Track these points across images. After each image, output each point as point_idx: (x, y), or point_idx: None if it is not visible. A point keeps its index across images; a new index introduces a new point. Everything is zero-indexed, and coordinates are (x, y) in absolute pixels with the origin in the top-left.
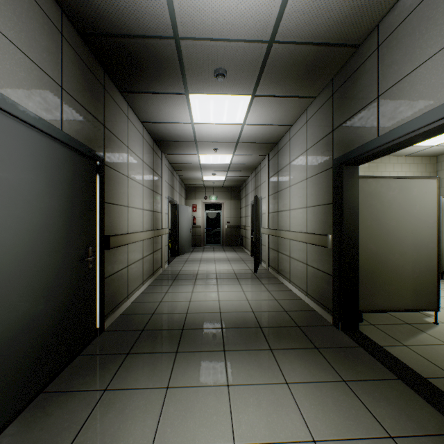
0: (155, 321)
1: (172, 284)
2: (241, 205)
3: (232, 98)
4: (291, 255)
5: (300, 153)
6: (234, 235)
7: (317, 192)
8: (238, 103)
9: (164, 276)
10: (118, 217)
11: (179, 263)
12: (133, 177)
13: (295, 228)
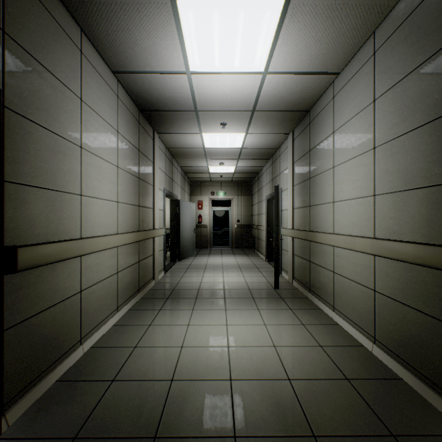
0: (109, 405)
1: (162, 308)
2: (252, 201)
3: (250, 6)
4: (335, 270)
5: (358, 110)
6: (245, 236)
7: (405, 166)
8: (260, 18)
9: (155, 292)
10: (52, 211)
11: (178, 272)
12: (95, 151)
13: (346, 230)
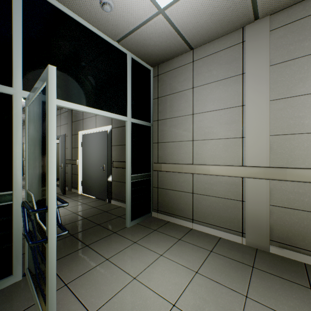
0: None
1: None
2: None
3: None
4: None
5: None
6: None
7: None
8: None
9: None
10: None
11: None
12: None
13: None
